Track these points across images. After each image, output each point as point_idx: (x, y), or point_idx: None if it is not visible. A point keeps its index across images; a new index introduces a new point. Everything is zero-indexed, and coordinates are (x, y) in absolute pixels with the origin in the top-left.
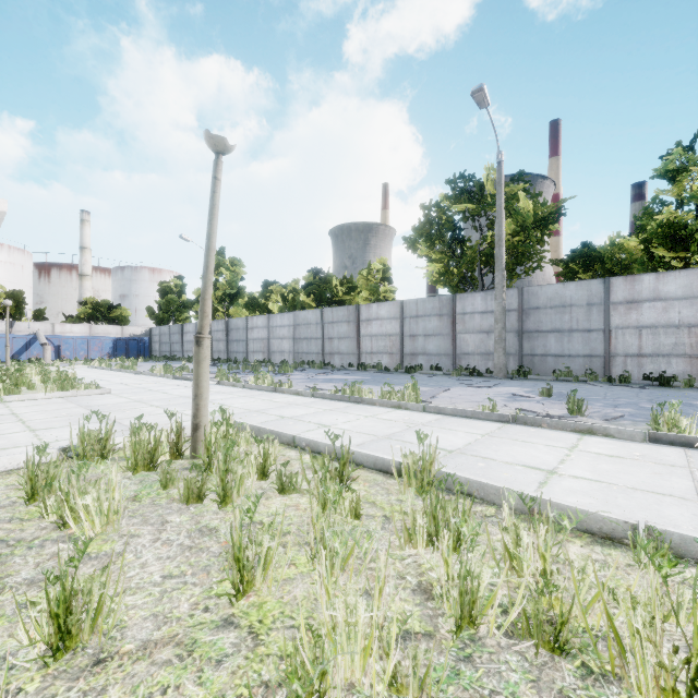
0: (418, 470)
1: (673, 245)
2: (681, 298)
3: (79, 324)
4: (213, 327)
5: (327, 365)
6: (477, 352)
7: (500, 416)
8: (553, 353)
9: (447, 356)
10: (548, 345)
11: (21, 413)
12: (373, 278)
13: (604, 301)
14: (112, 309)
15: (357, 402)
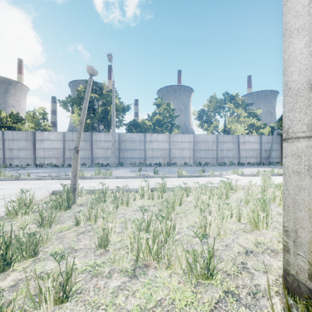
0: (161, 187)
1: (159, 126)
2: (162, 141)
3: None
4: None
5: (10, 165)
6: (102, 157)
7: (143, 176)
8: (130, 157)
9: (89, 158)
10: (128, 154)
11: None
12: (37, 117)
13: (144, 140)
14: None
15: (82, 179)
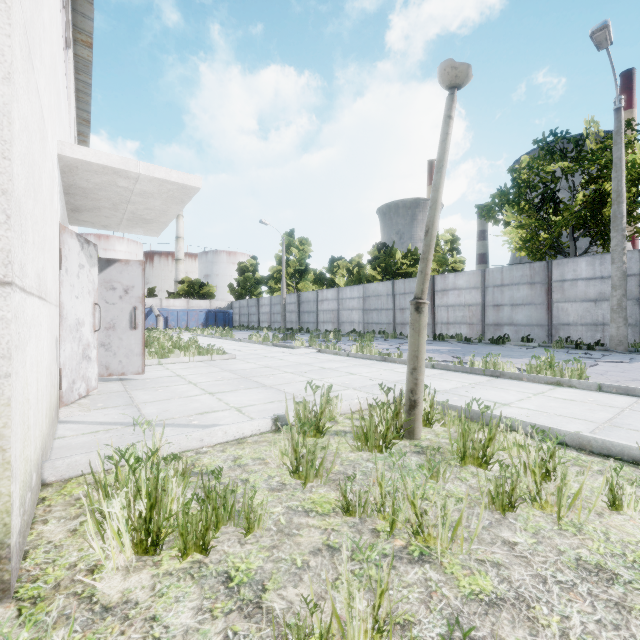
0: None
1: None
2: None
3: (179, 299)
4: (286, 300)
5: (400, 335)
6: (580, 323)
7: None
8: None
9: (540, 326)
10: None
11: (184, 376)
12: (441, 249)
13: None
14: (203, 286)
15: (494, 376)
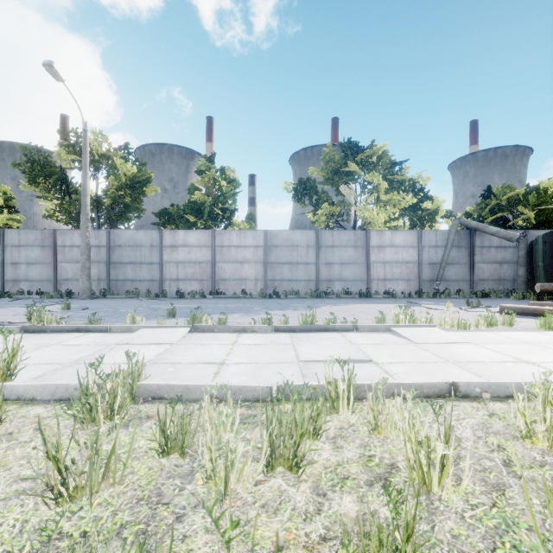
0: None
1: (196, 215)
2: (196, 246)
3: None
4: None
5: None
6: (75, 278)
7: None
8: (130, 279)
9: (49, 281)
10: (127, 273)
11: None
12: None
13: (160, 244)
14: None
15: None
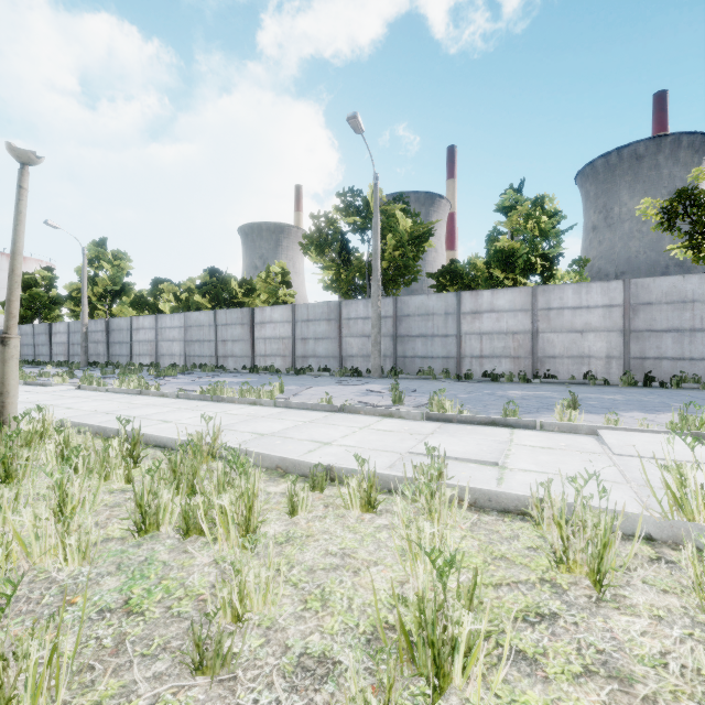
0: (203, 446)
1: (504, 268)
2: (508, 310)
3: None
4: (90, 327)
5: (220, 369)
6: (360, 355)
7: (331, 406)
8: (420, 355)
9: (335, 358)
10: (416, 348)
11: None
12: (272, 281)
13: (457, 311)
14: None
15: (218, 401)
